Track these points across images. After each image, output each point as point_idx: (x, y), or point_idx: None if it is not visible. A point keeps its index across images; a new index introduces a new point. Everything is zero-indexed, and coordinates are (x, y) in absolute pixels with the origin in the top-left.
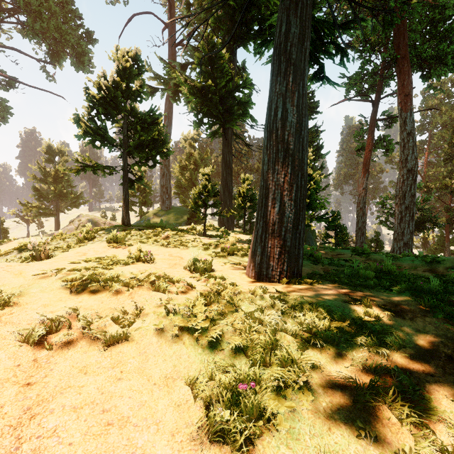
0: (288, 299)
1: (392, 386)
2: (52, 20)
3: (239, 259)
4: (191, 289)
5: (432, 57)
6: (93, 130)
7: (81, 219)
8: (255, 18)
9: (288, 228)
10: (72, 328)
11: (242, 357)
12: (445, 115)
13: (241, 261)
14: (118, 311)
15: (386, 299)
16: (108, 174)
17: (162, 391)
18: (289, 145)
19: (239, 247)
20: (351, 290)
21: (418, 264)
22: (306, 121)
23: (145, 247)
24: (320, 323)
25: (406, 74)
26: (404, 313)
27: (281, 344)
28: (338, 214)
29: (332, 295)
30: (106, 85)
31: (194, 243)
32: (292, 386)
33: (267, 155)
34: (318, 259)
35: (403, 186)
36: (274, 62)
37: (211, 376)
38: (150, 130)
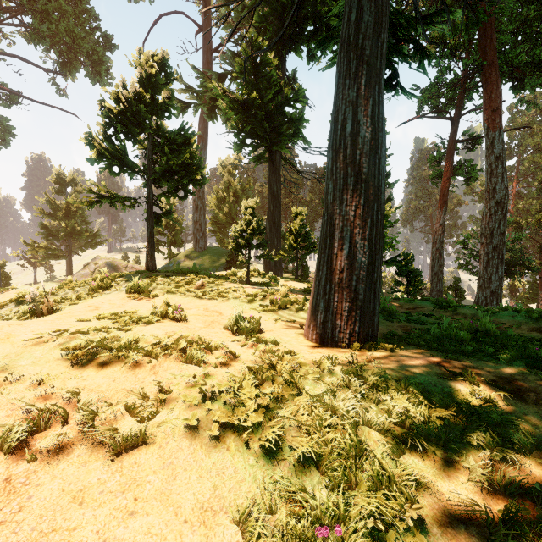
0: (367, 375)
1: (537, 516)
2: (62, 22)
3: (293, 315)
4: (235, 359)
5: (526, 63)
6: (109, 153)
7: (98, 262)
8: (308, 16)
9: (360, 276)
10: (69, 423)
11: (314, 471)
12: (537, 136)
13: (296, 317)
14: (134, 395)
15: (494, 372)
16: (129, 208)
17: (197, 534)
18: (361, 167)
19: (293, 299)
20: (445, 358)
21: (521, 320)
22: (383, 137)
23: (174, 298)
24: (415, 412)
25: (494, 85)
26: (524, 394)
27: (366, 446)
28: (411, 256)
29: (422, 366)
30: (125, 96)
31: (235, 294)
32: (393, 523)
33: (332, 181)
34: (393, 314)
35: (490, 222)
36: (341, 60)
37: (271, 507)
38: (181, 153)
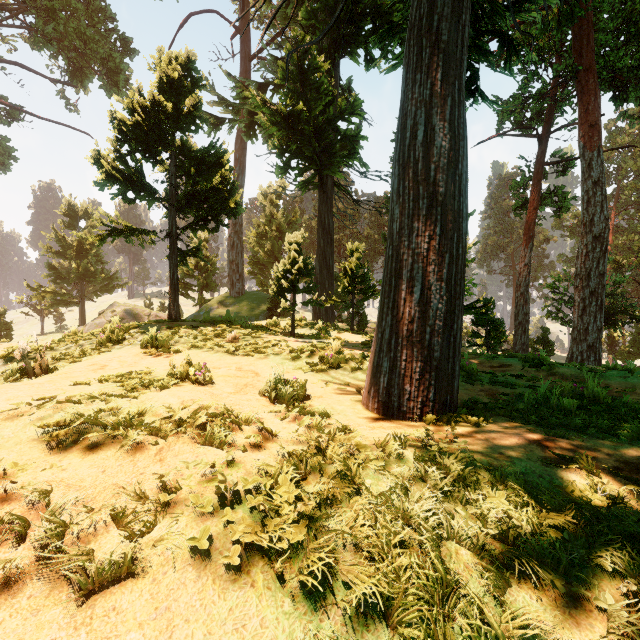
0: (449, 463)
1: None
2: (71, 22)
3: (348, 376)
4: (271, 439)
5: (631, 68)
6: (122, 175)
7: (116, 310)
8: (367, 12)
9: (436, 327)
10: (28, 539)
11: (381, 623)
12: None
13: (352, 378)
14: (127, 495)
15: (615, 455)
16: (148, 243)
17: None
18: (437, 186)
19: (348, 356)
20: (547, 435)
21: (635, 383)
22: (465, 147)
23: (200, 354)
24: (520, 518)
25: (591, 95)
26: None
27: (455, 575)
28: (492, 302)
29: (519, 447)
30: (142, 106)
31: (276, 349)
32: None
33: (399, 205)
34: (473, 375)
35: (586, 261)
36: (410, 49)
37: None
38: (211, 176)
